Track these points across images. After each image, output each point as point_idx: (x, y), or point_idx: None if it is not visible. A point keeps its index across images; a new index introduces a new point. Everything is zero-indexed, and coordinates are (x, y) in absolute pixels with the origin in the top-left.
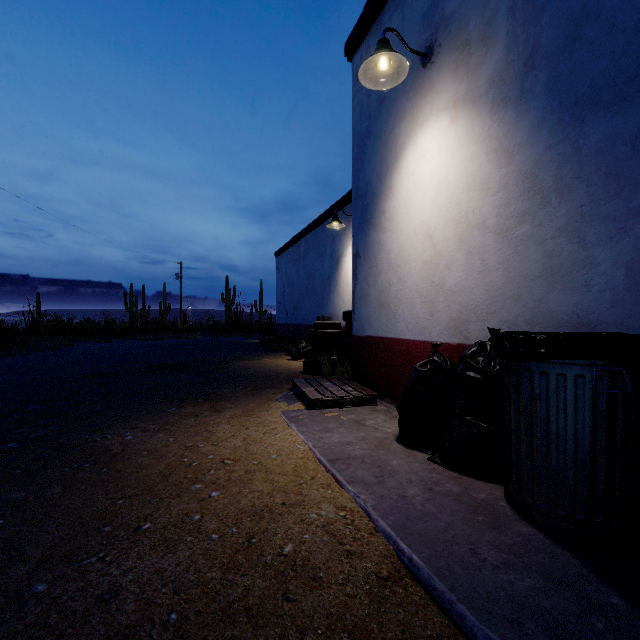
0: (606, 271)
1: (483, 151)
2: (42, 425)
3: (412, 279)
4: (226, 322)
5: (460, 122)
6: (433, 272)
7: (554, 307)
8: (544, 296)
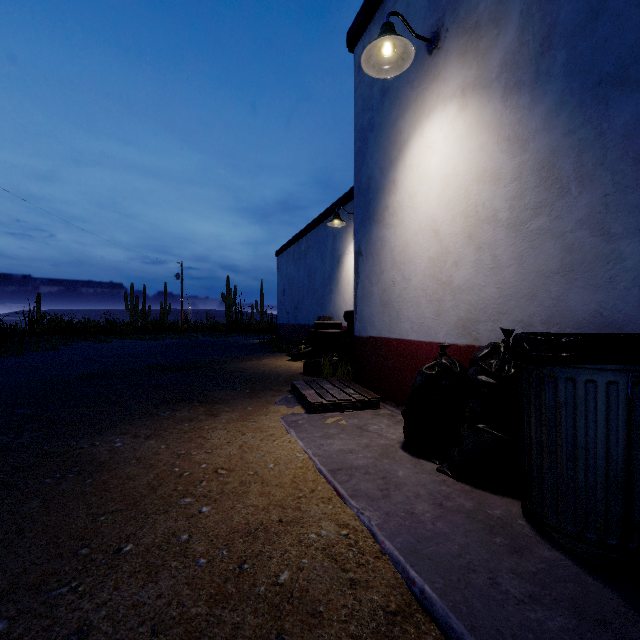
0: (634, 266)
1: (494, 140)
2: (28, 430)
3: (417, 277)
4: (227, 322)
5: (469, 110)
6: (440, 269)
7: (574, 306)
8: (563, 294)
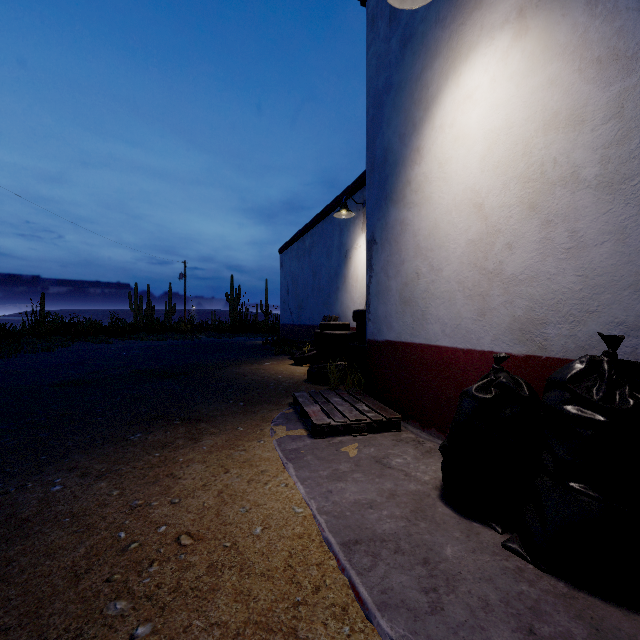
0: None
1: (574, 67)
2: None
3: (451, 266)
4: (231, 322)
5: (530, 35)
6: (484, 255)
7: None
8: None
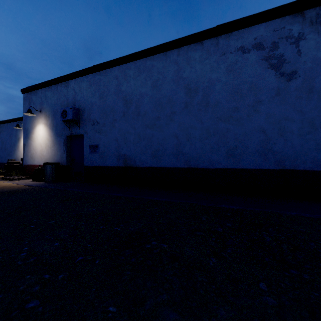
0: (59, 155)
1: (48, 134)
2: None
3: (38, 153)
4: None
5: (46, 127)
6: (42, 152)
7: (55, 159)
8: (55, 158)
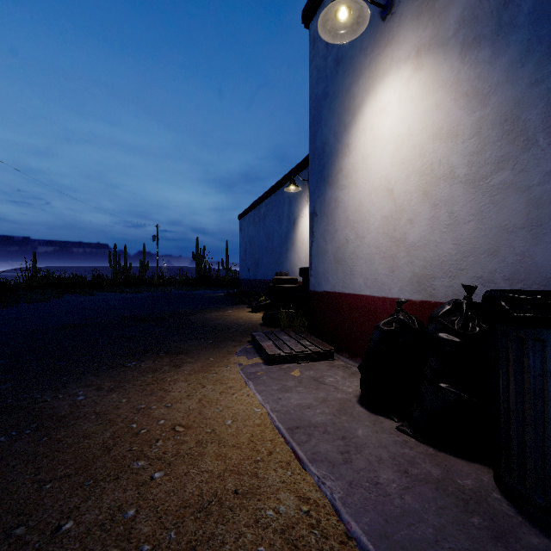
0: None
1: (451, 97)
2: None
3: (371, 235)
4: (196, 277)
5: (424, 70)
6: (393, 227)
7: (542, 262)
8: (528, 249)
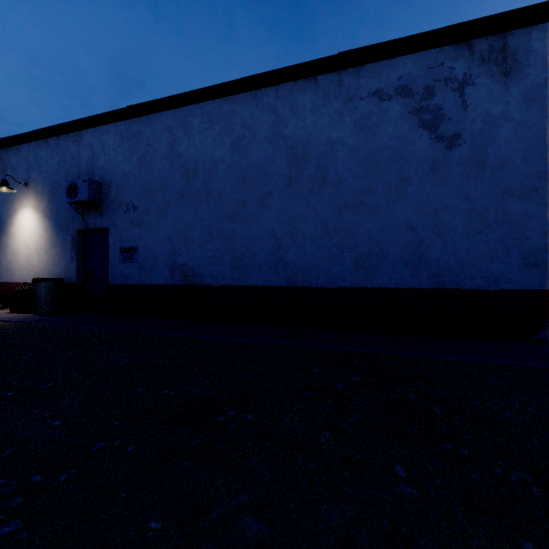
0: (63, 265)
1: (42, 227)
2: None
3: (22, 260)
4: None
5: (37, 215)
6: (29, 259)
7: (56, 272)
8: (54, 269)
